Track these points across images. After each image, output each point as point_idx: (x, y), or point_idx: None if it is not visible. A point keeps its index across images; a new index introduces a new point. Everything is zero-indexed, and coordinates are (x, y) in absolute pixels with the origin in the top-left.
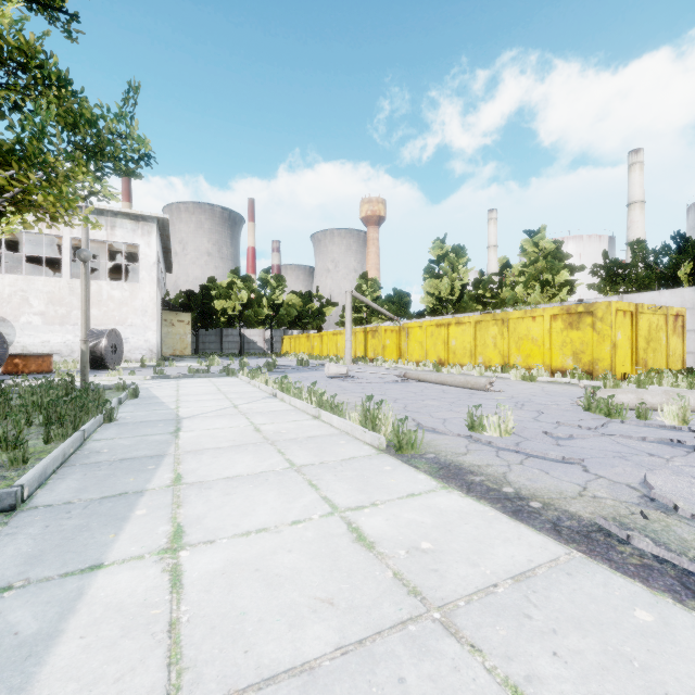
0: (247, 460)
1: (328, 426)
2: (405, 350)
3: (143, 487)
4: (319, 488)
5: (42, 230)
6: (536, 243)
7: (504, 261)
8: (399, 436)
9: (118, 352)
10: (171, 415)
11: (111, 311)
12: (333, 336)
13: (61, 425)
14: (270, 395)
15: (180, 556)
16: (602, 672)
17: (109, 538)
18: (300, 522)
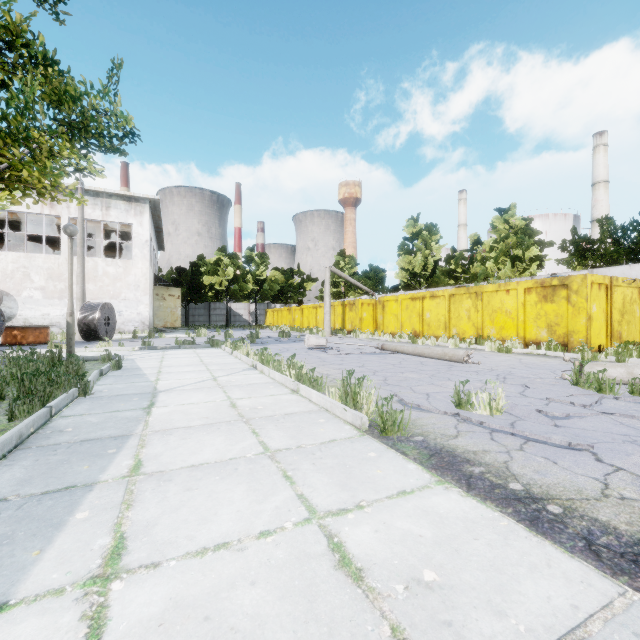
0: (217, 443)
1: (307, 401)
2: (381, 322)
3: (95, 478)
4: (295, 481)
5: (43, 211)
6: (507, 220)
7: (475, 238)
8: (383, 416)
9: (111, 324)
10: (148, 388)
11: (106, 286)
12: (313, 309)
13: (29, 400)
14: (251, 367)
15: (111, 590)
16: None
17: (30, 556)
18: (269, 534)
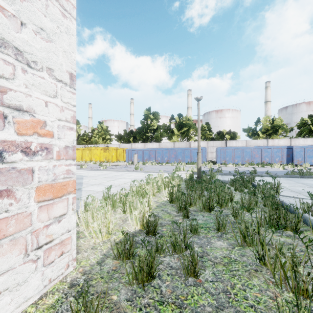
0: None
1: None
2: None
3: None
4: None
5: None
6: (101, 126)
7: (93, 128)
8: None
9: None
10: None
11: None
12: None
13: None
14: None
15: None
16: (87, 171)
17: None
18: None
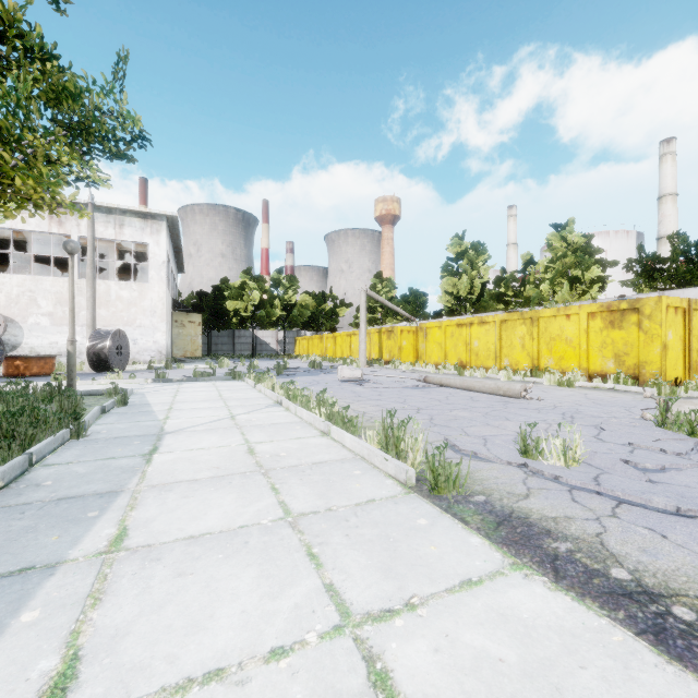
0: (226, 504)
1: (339, 446)
2: (423, 351)
3: (63, 554)
4: (322, 562)
5: (50, 229)
6: (564, 237)
7: (527, 257)
8: (434, 469)
9: (124, 353)
10: (154, 428)
11: (119, 311)
12: (347, 337)
13: (8, 444)
14: (275, 403)
15: None
16: None
17: None
18: (283, 654)
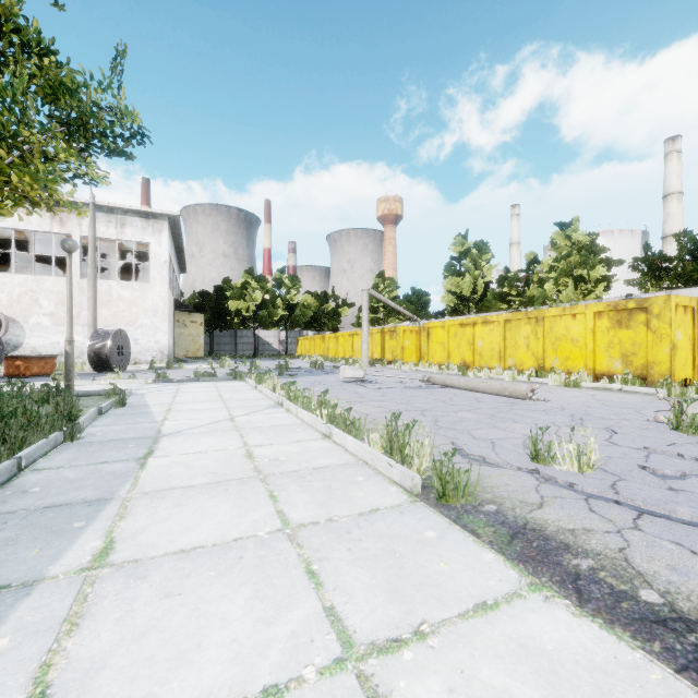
0: (220, 513)
1: (341, 450)
2: (426, 351)
3: (42, 571)
4: (322, 581)
5: (52, 229)
6: (569, 236)
7: (531, 256)
8: (442, 477)
9: (125, 353)
10: (151, 430)
11: (121, 311)
12: (349, 337)
13: None
14: (276, 404)
15: None
16: None
17: None
18: (277, 694)
